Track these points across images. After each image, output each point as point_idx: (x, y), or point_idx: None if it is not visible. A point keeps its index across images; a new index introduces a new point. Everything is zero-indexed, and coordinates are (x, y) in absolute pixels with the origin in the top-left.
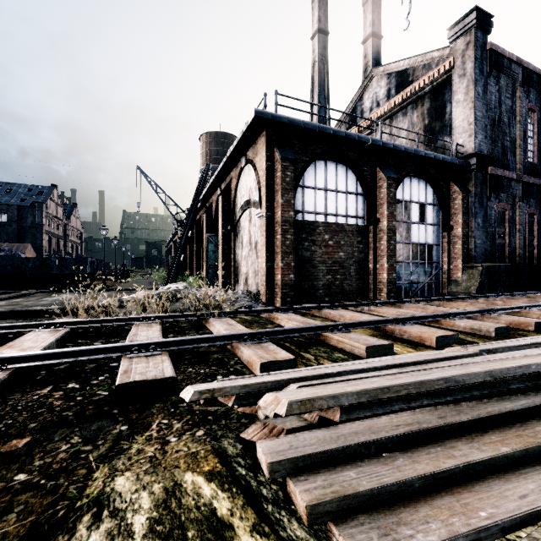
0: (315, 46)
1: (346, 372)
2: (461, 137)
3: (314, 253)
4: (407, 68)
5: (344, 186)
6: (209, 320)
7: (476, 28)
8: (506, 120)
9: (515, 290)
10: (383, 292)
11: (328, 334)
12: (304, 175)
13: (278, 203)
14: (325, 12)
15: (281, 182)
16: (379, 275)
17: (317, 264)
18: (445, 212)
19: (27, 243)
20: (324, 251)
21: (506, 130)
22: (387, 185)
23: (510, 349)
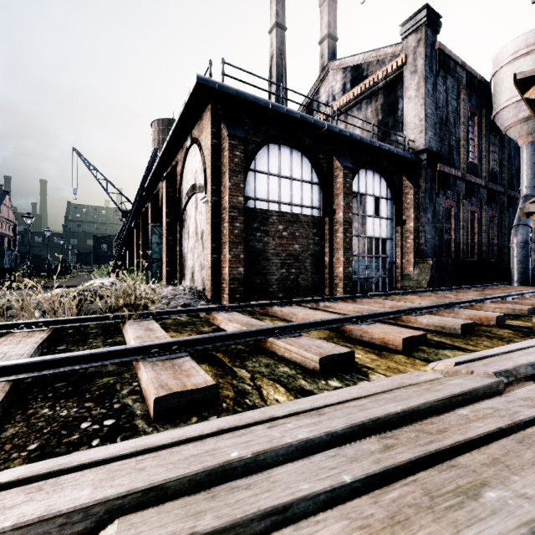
0: (273, 39)
1: (269, 453)
2: (413, 133)
3: (267, 244)
4: (362, 63)
5: (299, 173)
6: (125, 324)
7: (426, 26)
8: (452, 120)
9: (460, 284)
10: (339, 287)
11: (273, 339)
12: (256, 158)
13: (225, 186)
14: (283, 7)
15: (228, 162)
16: (336, 269)
17: (270, 256)
18: (398, 206)
19: None
20: (277, 243)
21: (452, 130)
22: (343, 175)
23: (534, 368)
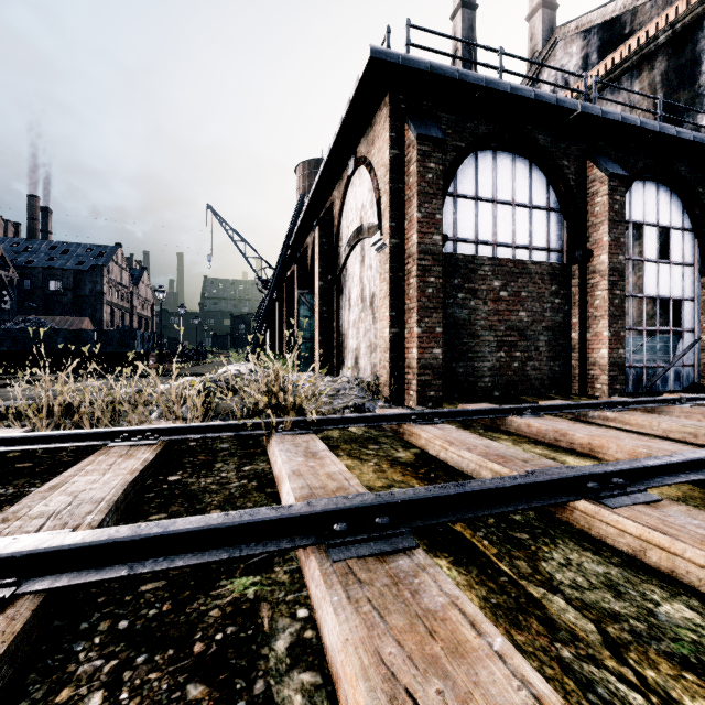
0: (457, 26)
1: None
2: None
3: (475, 311)
4: (621, 14)
5: (527, 195)
6: (270, 439)
7: None
8: None
9: None
10: (599, 383)
11: (592, 507)
12: (457, 175)
13: (412, 220)
14: None
15: (417, 180)
16: (592, 352)
17: (479, 331)
18: None
19: (84, 317)
20: (491, 309)
21: None
22: (608, 189)
23: None
